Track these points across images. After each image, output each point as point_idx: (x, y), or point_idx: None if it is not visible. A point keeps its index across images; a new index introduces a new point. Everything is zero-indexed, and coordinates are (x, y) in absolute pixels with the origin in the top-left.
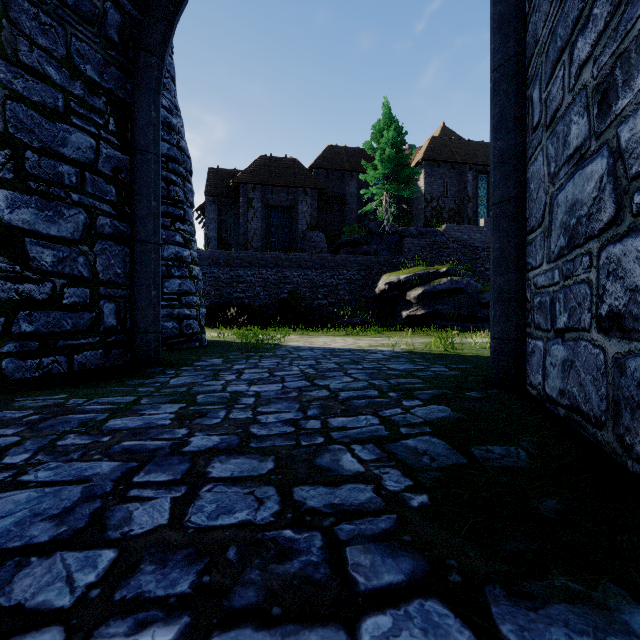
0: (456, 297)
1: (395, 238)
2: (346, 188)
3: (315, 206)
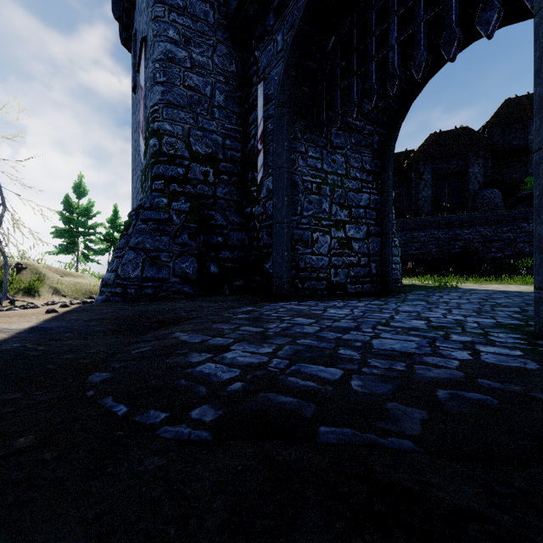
0: None
1: None
2: (528, 137)
3: (488, 165)
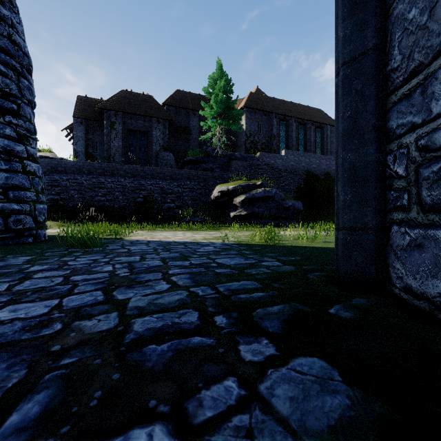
0: (268, 202)
1: (225, 160)
2: (190, 122)
3: (166, 133)
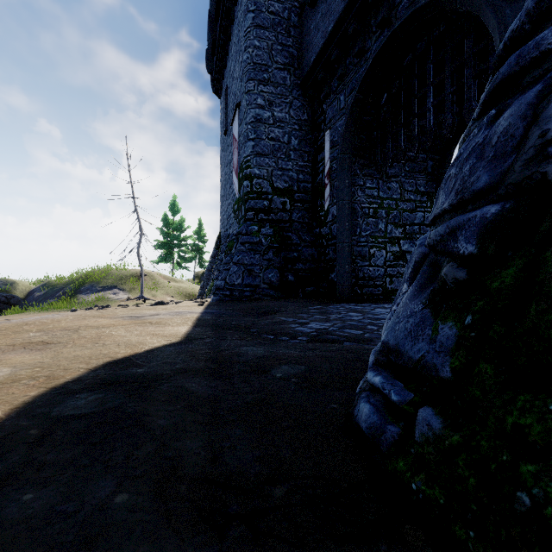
0: None
1: None
2: None
3: None
